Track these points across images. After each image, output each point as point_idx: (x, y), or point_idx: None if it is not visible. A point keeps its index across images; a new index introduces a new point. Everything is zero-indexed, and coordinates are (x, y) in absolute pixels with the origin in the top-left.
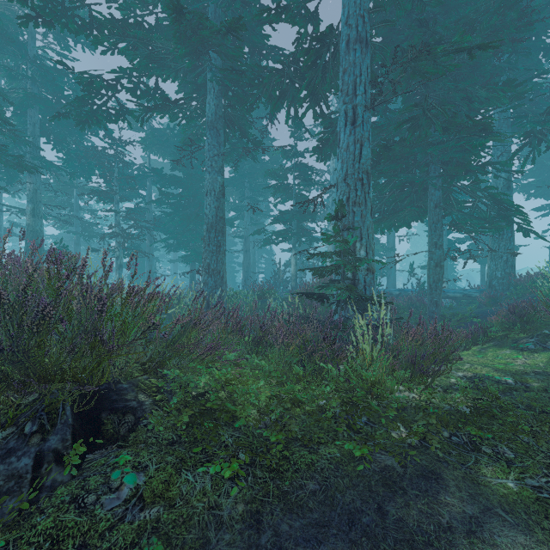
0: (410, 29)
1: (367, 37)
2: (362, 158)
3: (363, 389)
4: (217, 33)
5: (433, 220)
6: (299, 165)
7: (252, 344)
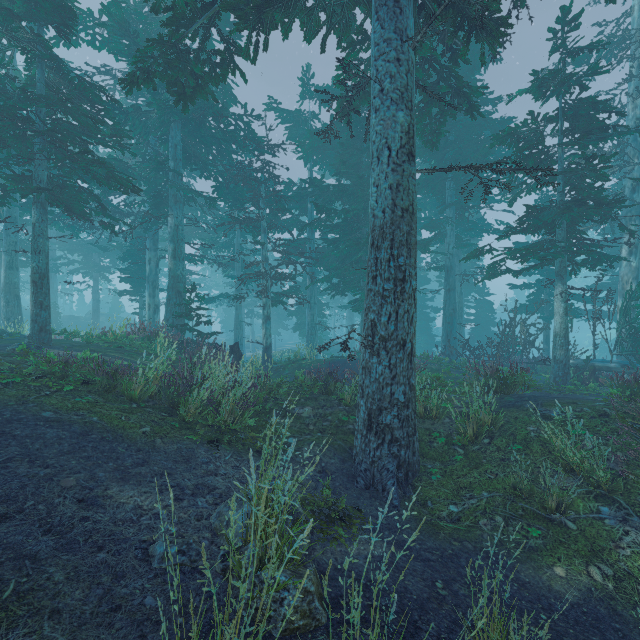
0: None
1: None
2: None
3: None
4: None
5: None
6: (572, 106)
7: None
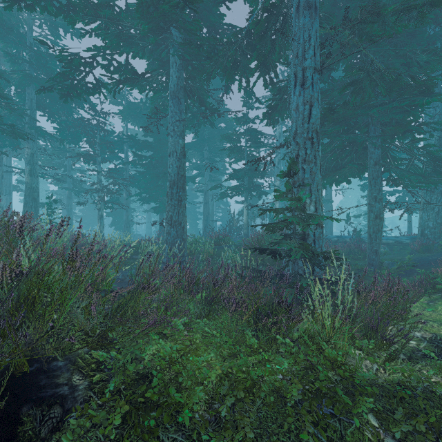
0: (351, 4)
1: (316, 3)
2: (311, 118)
3: (325, 367)
4: (176, 7)
5: (373, 176)
6: (250, 130)
7: (204, 304)
